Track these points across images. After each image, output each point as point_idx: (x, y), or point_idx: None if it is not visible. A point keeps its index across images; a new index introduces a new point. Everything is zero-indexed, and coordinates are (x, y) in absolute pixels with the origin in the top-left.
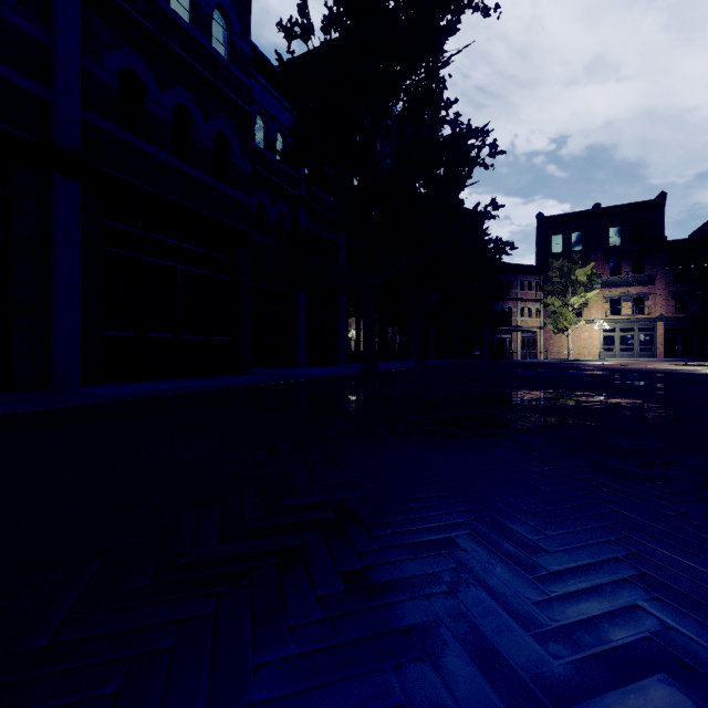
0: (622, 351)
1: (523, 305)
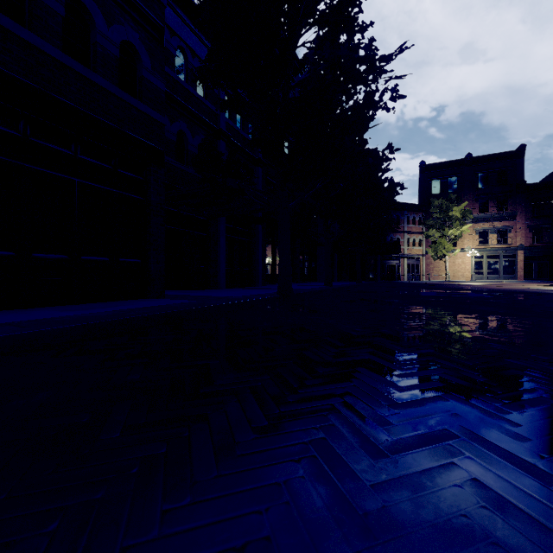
0: (489, 274)
1: (409, 237)
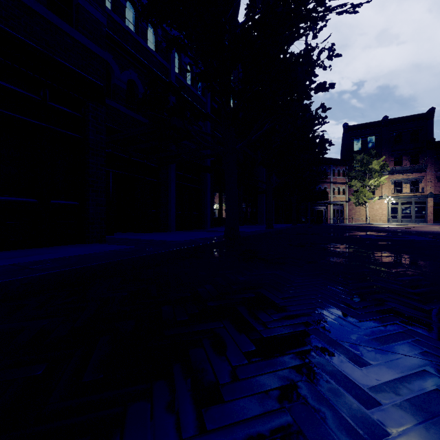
0: (403, 218)
1: (334, 186)
